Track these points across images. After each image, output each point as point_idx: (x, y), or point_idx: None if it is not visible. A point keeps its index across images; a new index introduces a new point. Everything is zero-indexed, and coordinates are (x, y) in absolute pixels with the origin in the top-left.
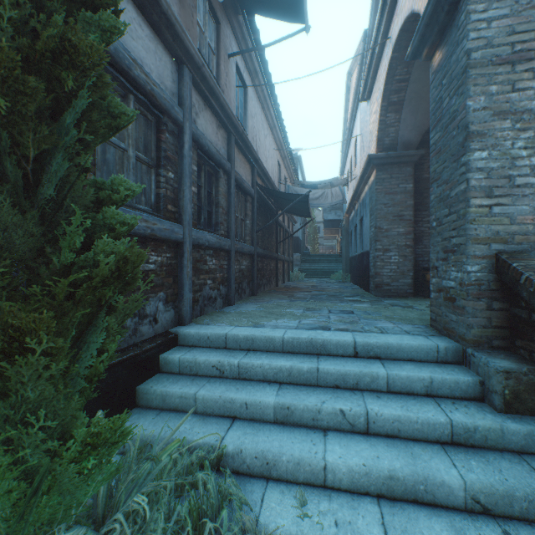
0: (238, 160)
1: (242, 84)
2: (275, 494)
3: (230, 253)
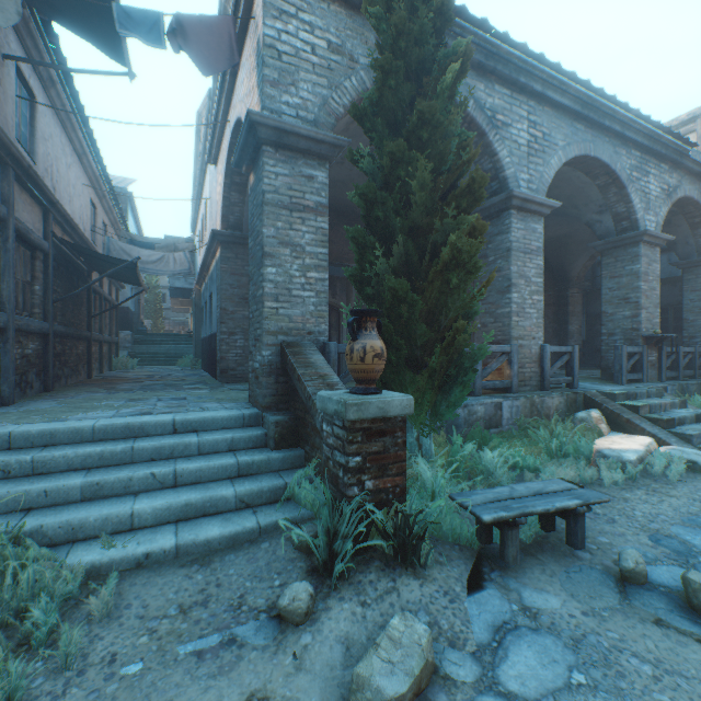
0: (21, 202)
1: (26, 90)
2: (82, 547)
3: (7, 333)
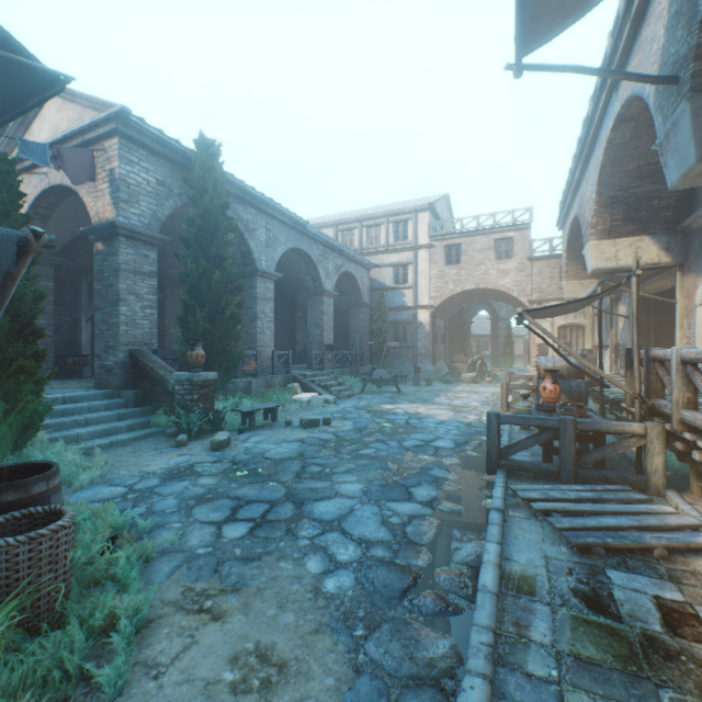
0: None
1: None
2: None
3: None
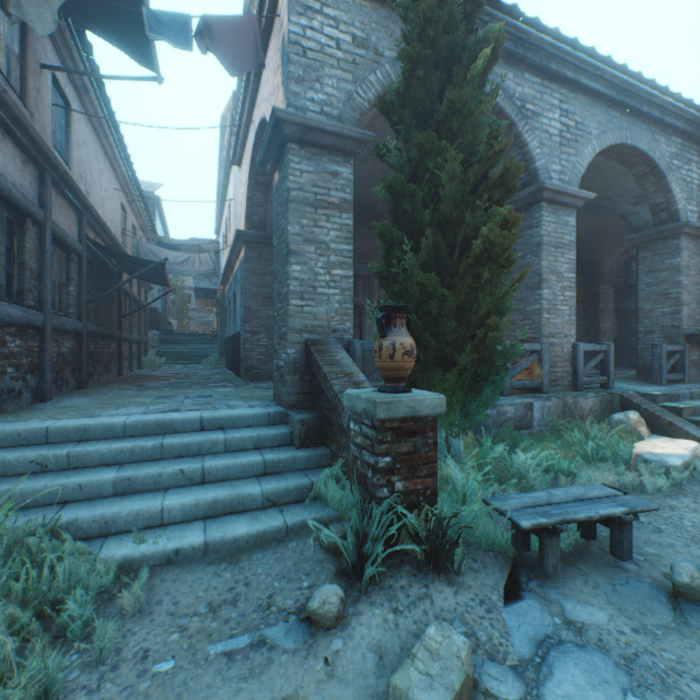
0: (57, 206)
1: (62, 99)
2: (115, 541)
3: (44, 331)
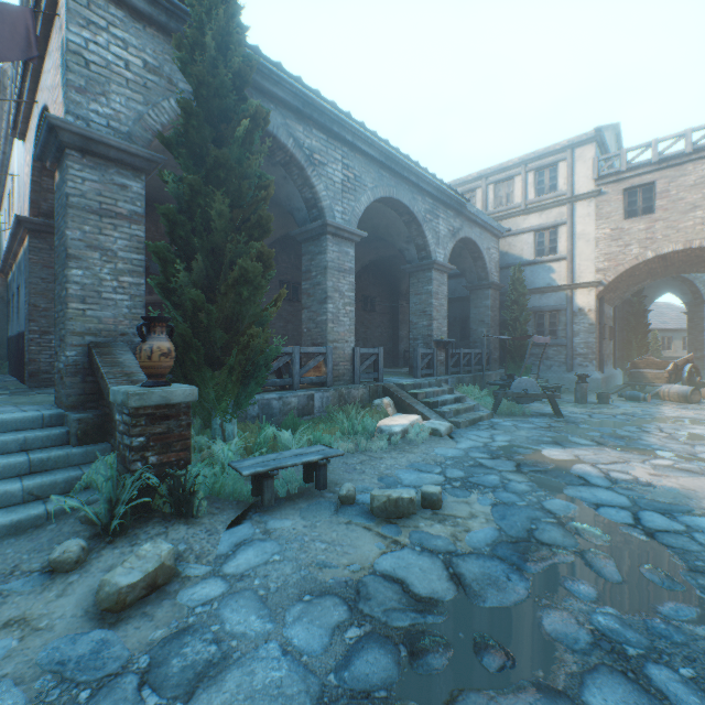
0: None
1: None
2: None
3: None
